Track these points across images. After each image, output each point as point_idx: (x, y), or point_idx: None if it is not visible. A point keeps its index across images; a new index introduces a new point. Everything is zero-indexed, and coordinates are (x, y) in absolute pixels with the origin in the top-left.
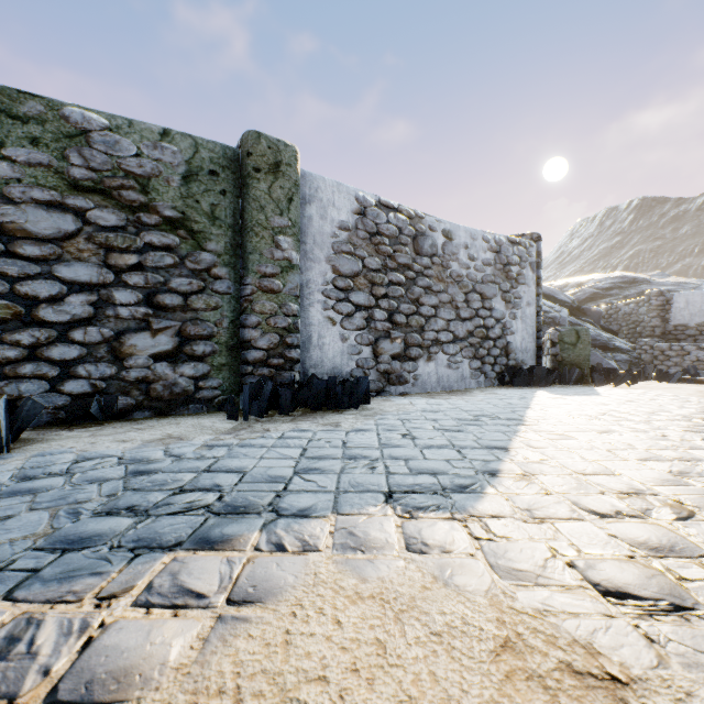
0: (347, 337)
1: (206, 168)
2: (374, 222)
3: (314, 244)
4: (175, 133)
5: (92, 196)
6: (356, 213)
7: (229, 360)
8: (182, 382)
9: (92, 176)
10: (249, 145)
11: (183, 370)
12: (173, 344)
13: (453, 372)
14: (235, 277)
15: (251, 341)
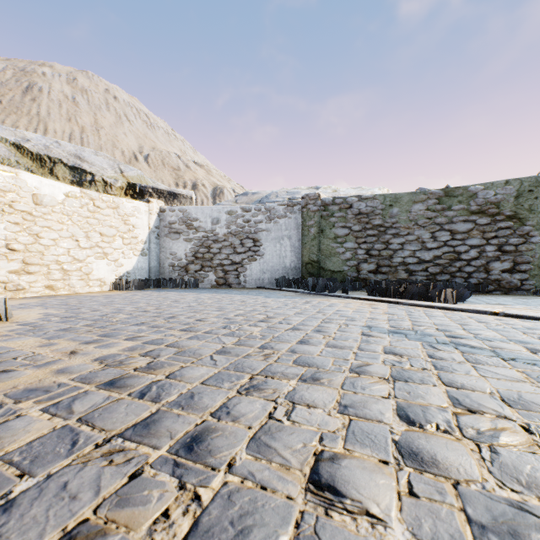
0: None
1: (526, 190)
2: None
3: None
4: (510, 181)
5: (477, 215)
6: None
7: (538, 272)
8: (513, 281)
9: (477, 208)
10: None
11: (514, 276)
12: (509, 266)
13: None
14: None
15: None
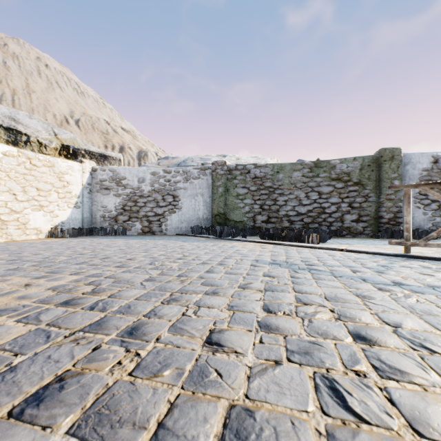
0: (426, 213)
1: (366, 165)
2: None
3: (408, 180)
4: (357, 158)
5: (336, 181)
6: (432, 163)
7: (374, 222)
8: (359, 228)
9: (336, 176)
10: (381, 154)
11: (359, 225)
12: (356, 217)
13: None
14: (376, 196)
15: (382, 216)
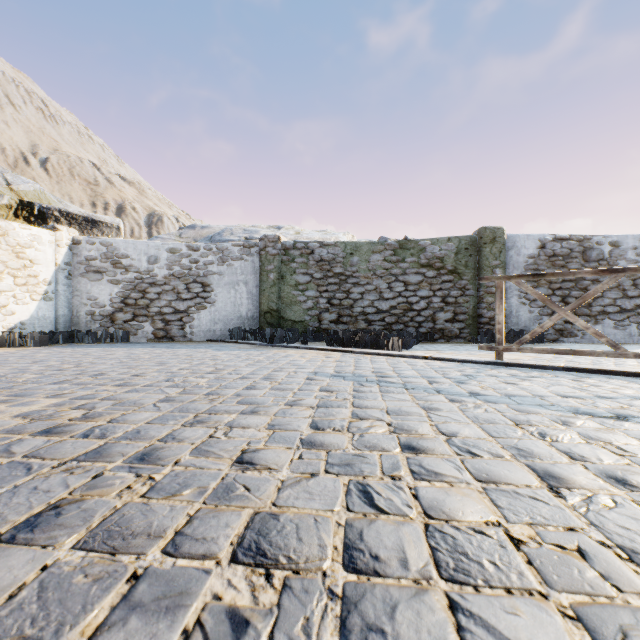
0: (532, 311)
1: (463, 248)
2: (551, 250)
3: (513, 268)
4: (452, 238)
5: (426, 268)
6: (539, 248)
7: (472, 322)
8: (454, 330)
9: (426, 261)
10: (481, 234)
11: (454, 325)
12: (451, 316)
13: (619, 332)
14: (475, 288)
15: (482, 314)
